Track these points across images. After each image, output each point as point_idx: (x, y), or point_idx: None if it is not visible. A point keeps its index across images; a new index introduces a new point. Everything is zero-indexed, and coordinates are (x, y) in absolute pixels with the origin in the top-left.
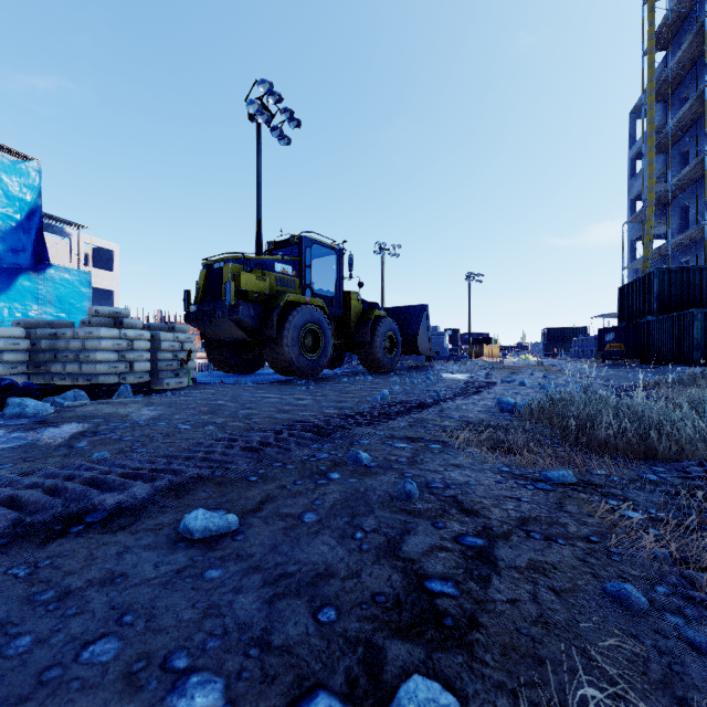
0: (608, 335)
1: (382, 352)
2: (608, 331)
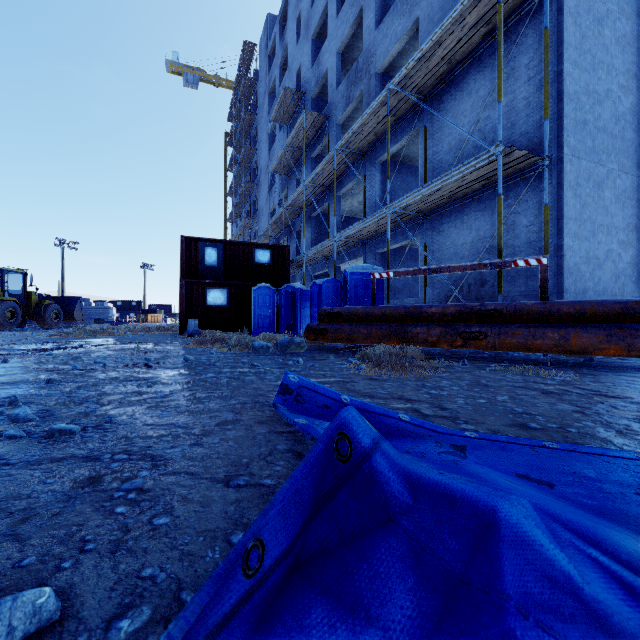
0: None
1: (51, 320)
2: None
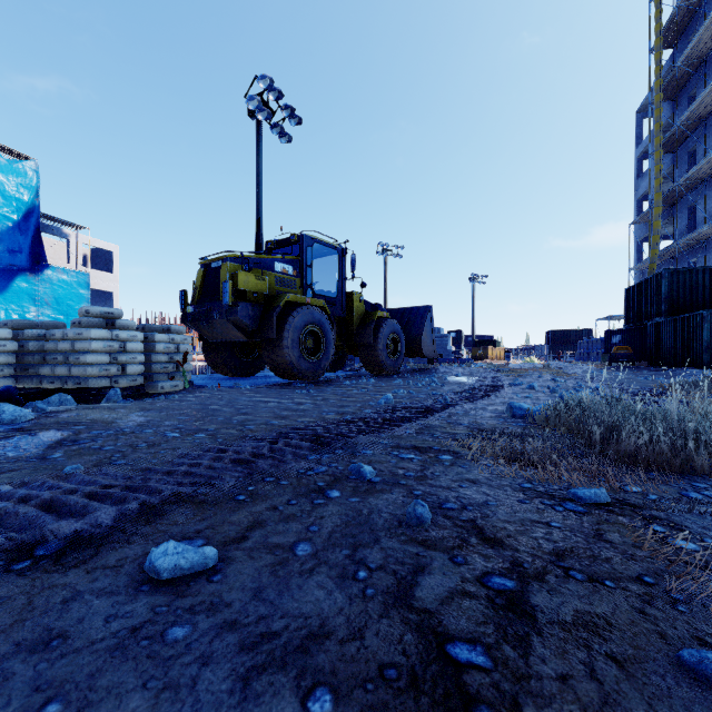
0: (614, 337)
1: (385, 355)
2: (614, 334)
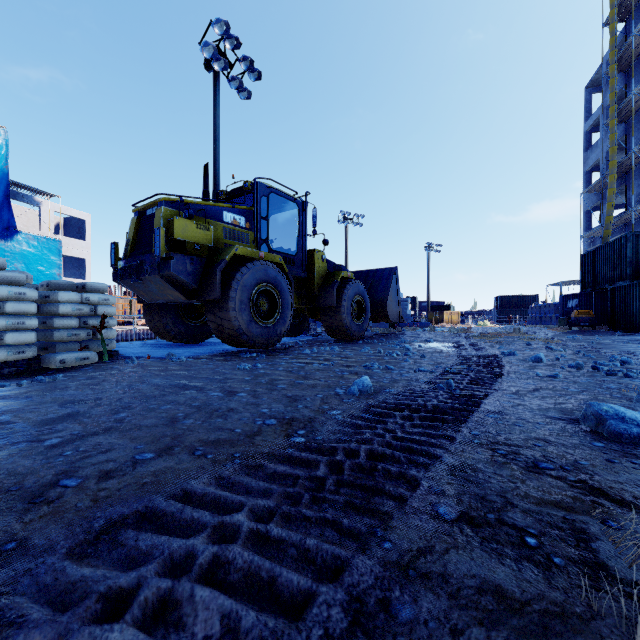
0: (570, 301)
1: (350, 319)
2: (570, 298)
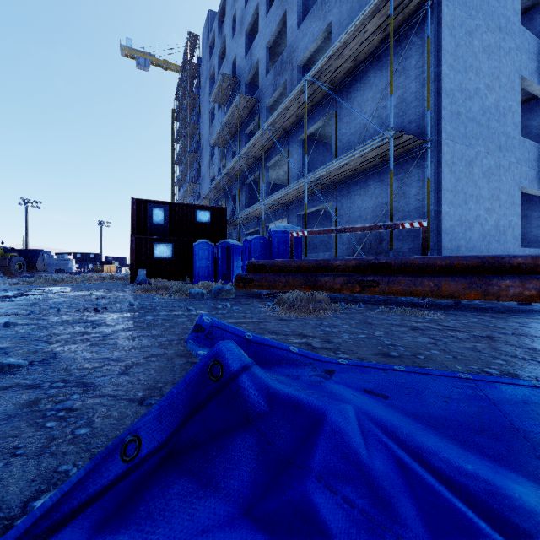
0: None
1: (15, 270)
2: None
